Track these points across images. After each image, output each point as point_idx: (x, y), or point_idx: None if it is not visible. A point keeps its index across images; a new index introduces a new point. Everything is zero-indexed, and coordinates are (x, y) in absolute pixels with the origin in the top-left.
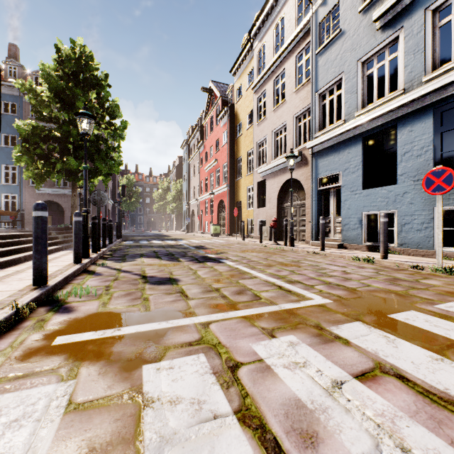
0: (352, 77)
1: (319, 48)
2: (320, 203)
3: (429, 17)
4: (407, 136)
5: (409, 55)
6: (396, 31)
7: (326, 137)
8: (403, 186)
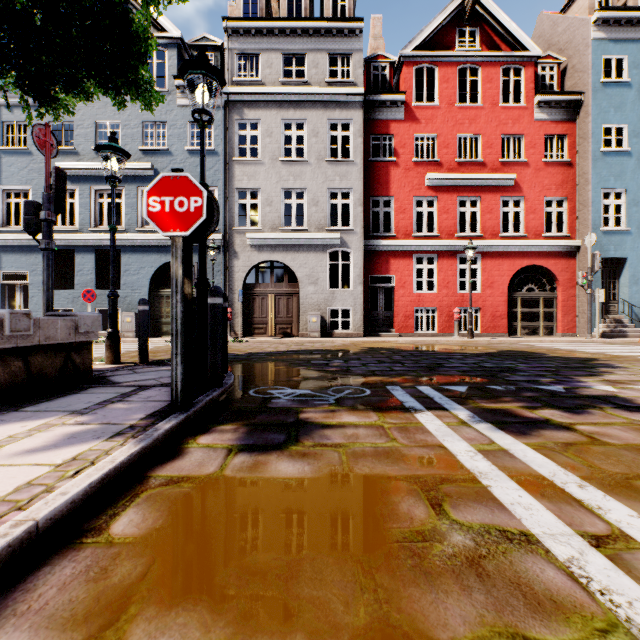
0: (40, 196)
1: (4, 147)
2: (4, 296)
3: (94, 192)
4: (81, 260)
5: (83, 208)
6: (75, 186)
7: (13, 237)
8: (79, 292)
